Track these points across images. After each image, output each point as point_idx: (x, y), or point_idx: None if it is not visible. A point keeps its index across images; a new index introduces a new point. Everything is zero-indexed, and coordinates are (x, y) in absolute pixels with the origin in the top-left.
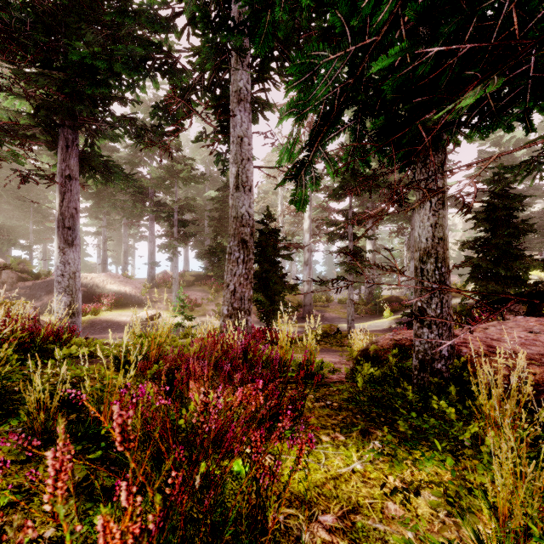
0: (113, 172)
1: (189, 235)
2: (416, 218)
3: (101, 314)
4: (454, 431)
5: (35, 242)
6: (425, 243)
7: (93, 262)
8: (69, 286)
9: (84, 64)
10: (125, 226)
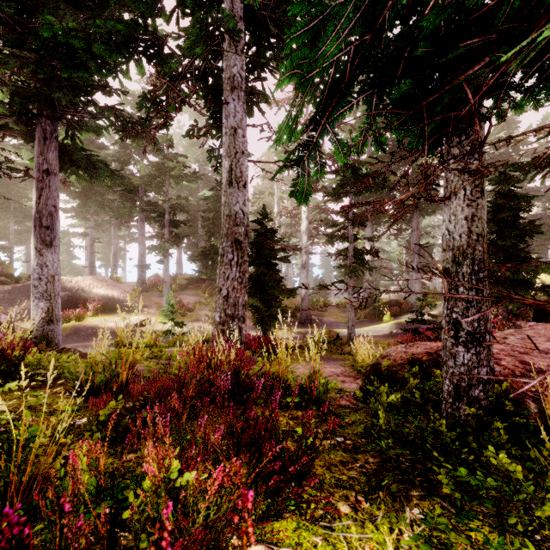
0: (97, 168)
1: (181, 237)
2: (446, 210)
3: (86, 319)
4: (521, 496)
5: (16, 243)
6: (458, 240)
7: (82, 264)
8: (47, 290)
9: (59, 43)
10: (114, 227)
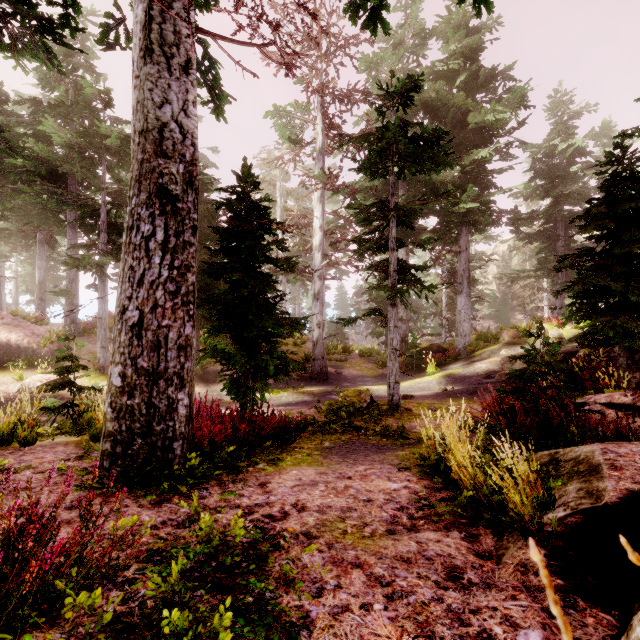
0: None
1: None
2: None
3: None
4: None
5: None
6: None
7: None
8: None
9: None
10: (41, 243)
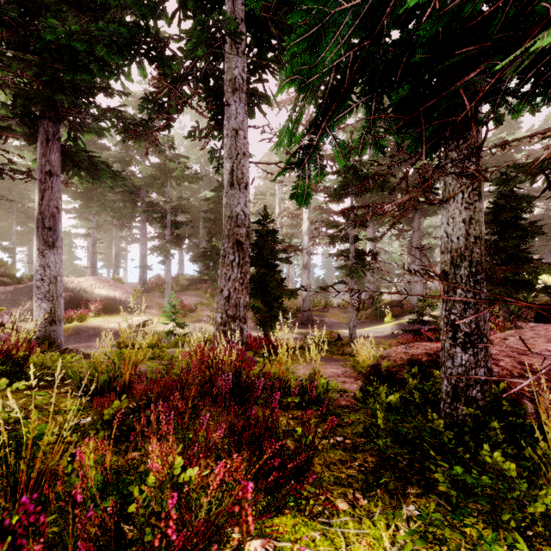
0: (99, 170)
1: (182, 237)
2: (444, 212)
3: (88, 320)
4: (515, 494)
5: (18, 244)
6: (456, 243)
7: (83, 265)
8: (49, 291)
9: (62, 46)
10: (116, 228)
